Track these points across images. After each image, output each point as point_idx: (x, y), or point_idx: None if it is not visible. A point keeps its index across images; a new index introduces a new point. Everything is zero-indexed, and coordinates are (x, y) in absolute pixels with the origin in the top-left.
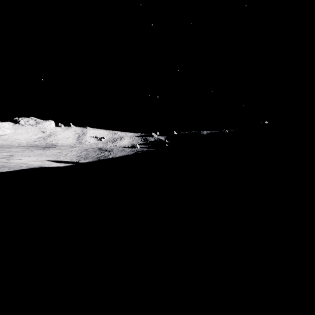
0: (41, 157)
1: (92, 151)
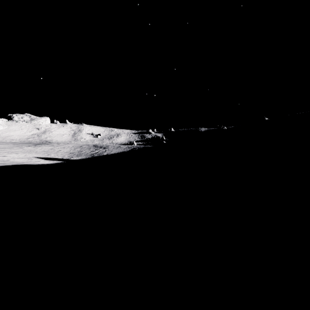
0: (29, 154)
1: (87, 148)
